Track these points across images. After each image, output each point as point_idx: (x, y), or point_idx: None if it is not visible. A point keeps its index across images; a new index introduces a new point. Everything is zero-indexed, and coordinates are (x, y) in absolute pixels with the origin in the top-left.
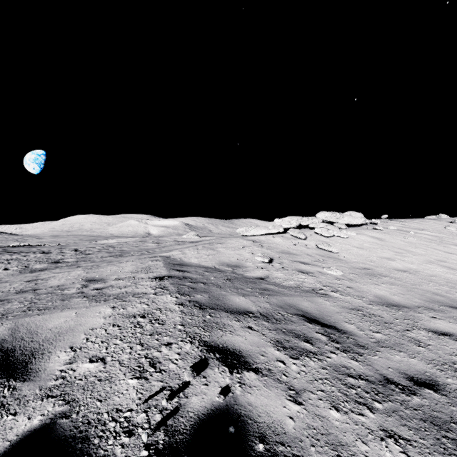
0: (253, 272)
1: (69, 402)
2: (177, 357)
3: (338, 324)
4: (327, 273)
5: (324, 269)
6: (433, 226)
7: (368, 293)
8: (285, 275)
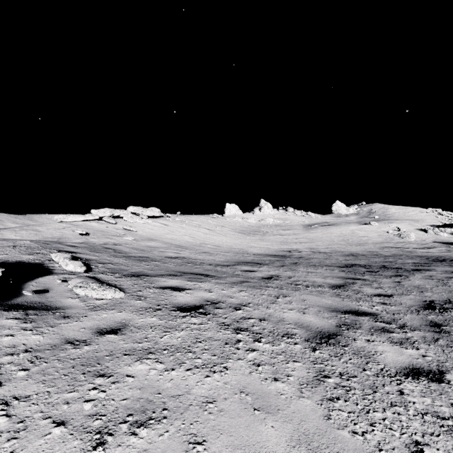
0: (75, 240)
1: (4, 260)
2: (46, 251)
3: (121, 250)
4: (125, 239)
5: (124, 237)
6: (202, 219)
7: (143, 244)
8: (98, 240)
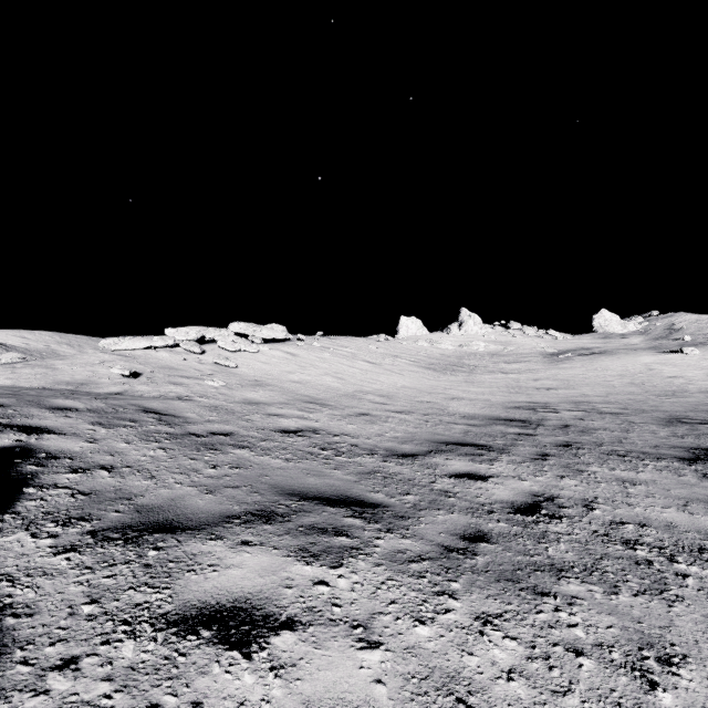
0: (108, 388)
1: None
2: None
3: (179, 414)
4: (207, 384)
5: (205, 381)
6: (360, 344)
7: (238, 397)
8: (152, 388)
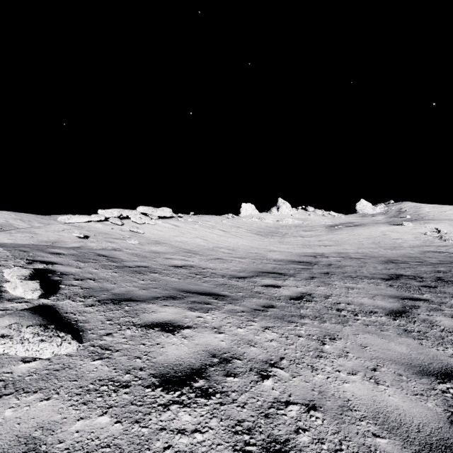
0: (71, 244)
1: None
2: (13, 263)
3: (117, 257)
4: (128, 242)
5: (127, 240)
6: (217, 220)
7: (147, 249)
8: (97, 244)
